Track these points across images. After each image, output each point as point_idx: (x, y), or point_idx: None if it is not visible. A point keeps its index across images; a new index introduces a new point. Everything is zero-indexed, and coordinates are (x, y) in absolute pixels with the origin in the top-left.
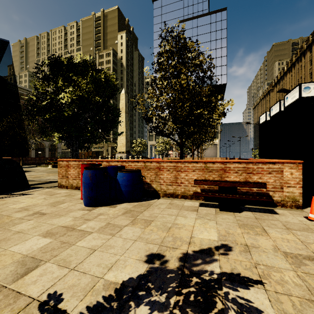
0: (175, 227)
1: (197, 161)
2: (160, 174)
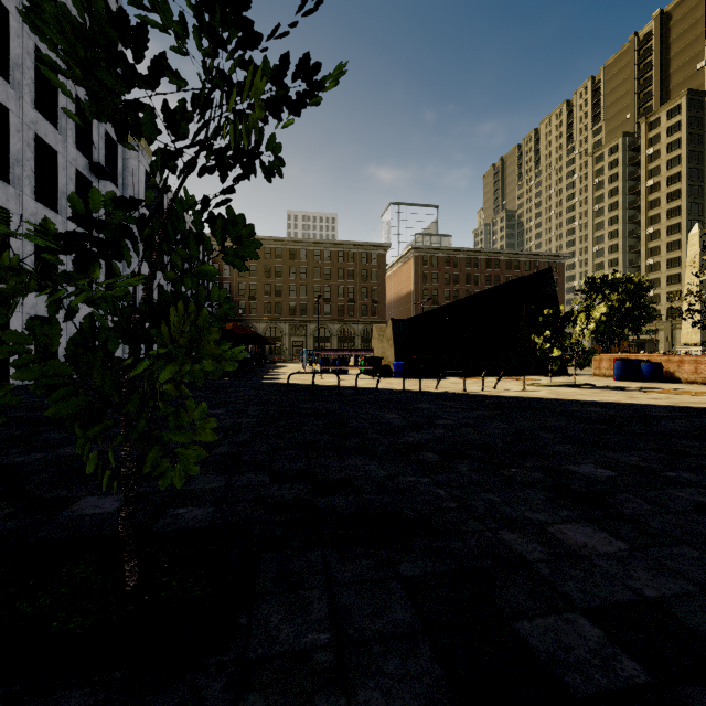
0: (666, 387)
1: None
2: (682, 366)
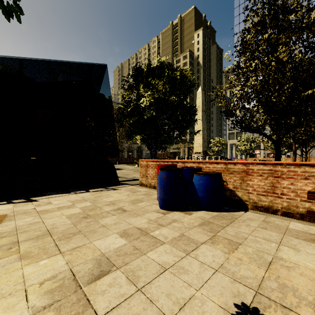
0: (280, 265)
1: (314, 164)
2: (248, 180)
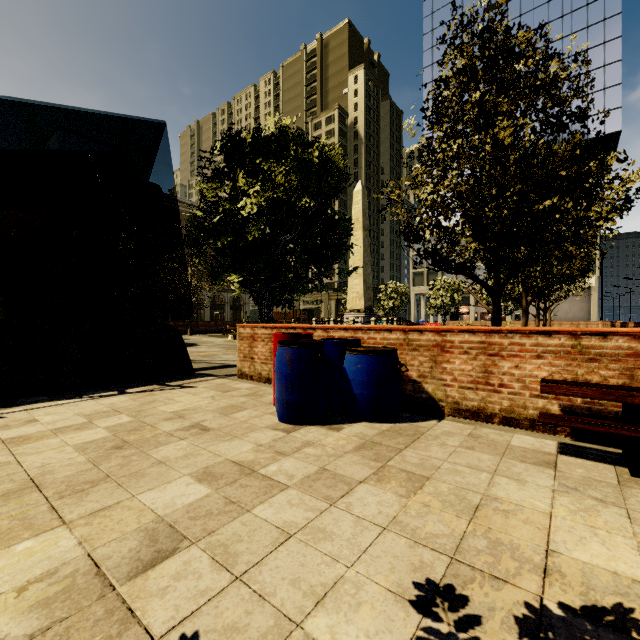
0: (494, 509)
1: (551, 331)
2: (444, 362)
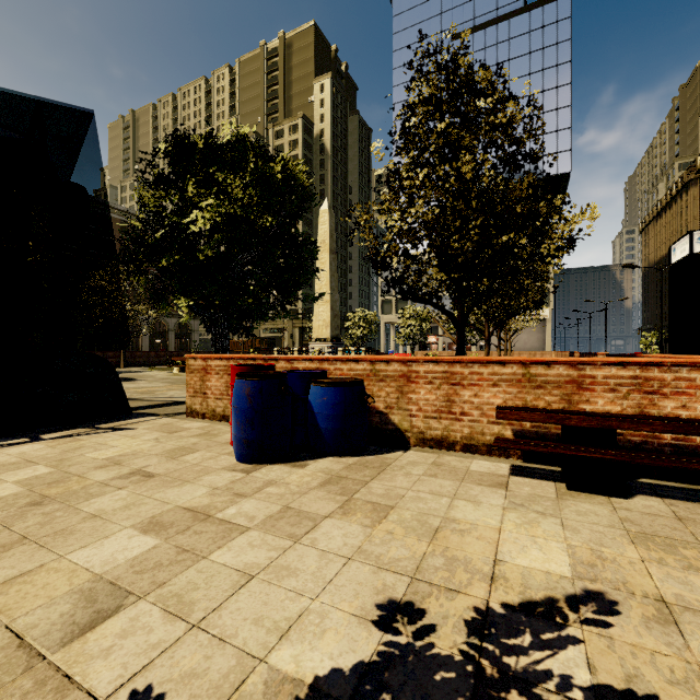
0: (452, 530)
1: (505, 361)
2: (410, 392)
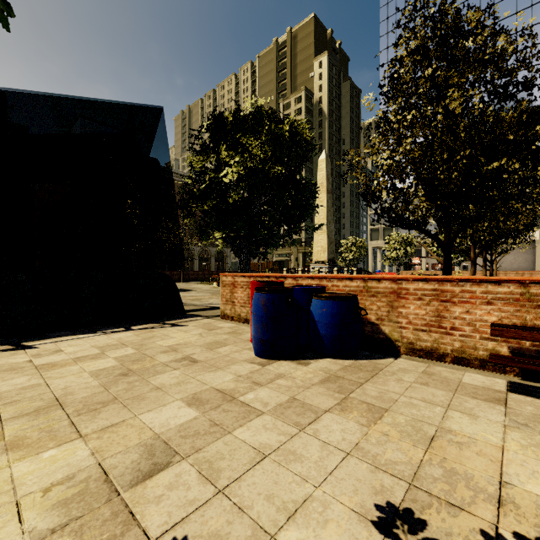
0: (448, 441)
1: (500, 280)
2: (400, 307)
